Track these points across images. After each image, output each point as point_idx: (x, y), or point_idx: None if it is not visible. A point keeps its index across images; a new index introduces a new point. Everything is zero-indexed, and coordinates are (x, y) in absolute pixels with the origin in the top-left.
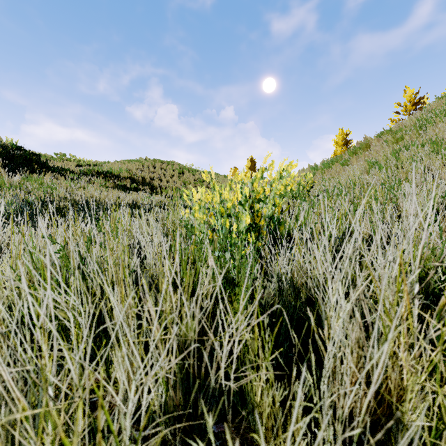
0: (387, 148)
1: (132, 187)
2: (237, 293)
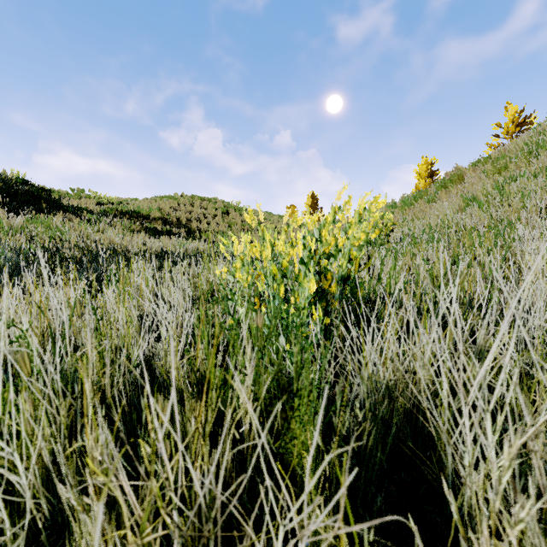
0: (487, 179)
1: (163, 231)
2: (297, 409)
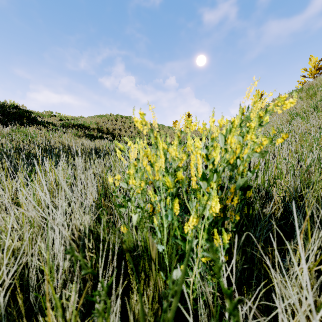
0: (303, 102)
1: (97, 136)
2: None
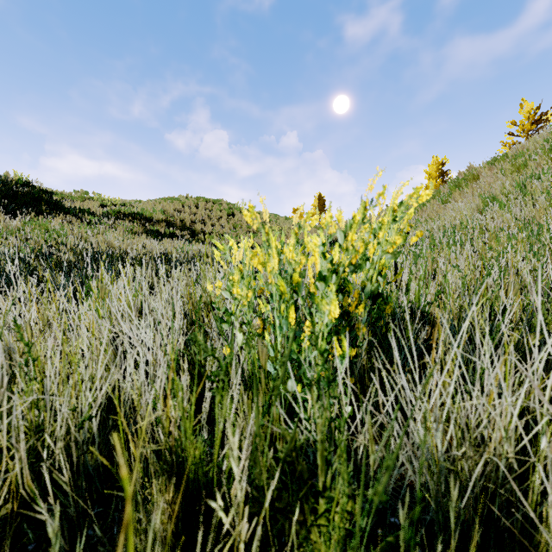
0: (505, 178)
1: (166, 233)
2: (319, 518)
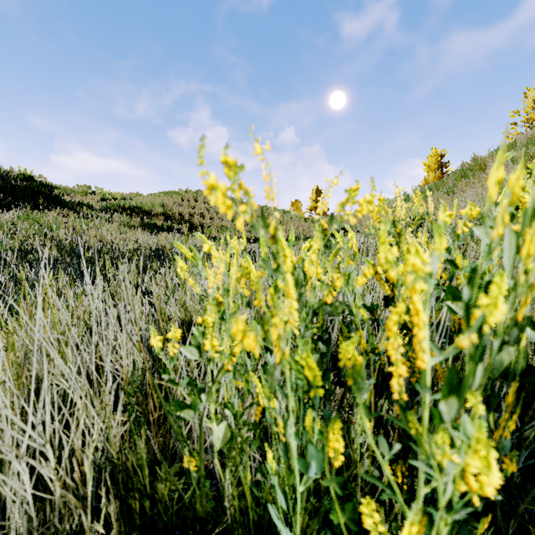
0: None
1: (163, 227)
2: None
